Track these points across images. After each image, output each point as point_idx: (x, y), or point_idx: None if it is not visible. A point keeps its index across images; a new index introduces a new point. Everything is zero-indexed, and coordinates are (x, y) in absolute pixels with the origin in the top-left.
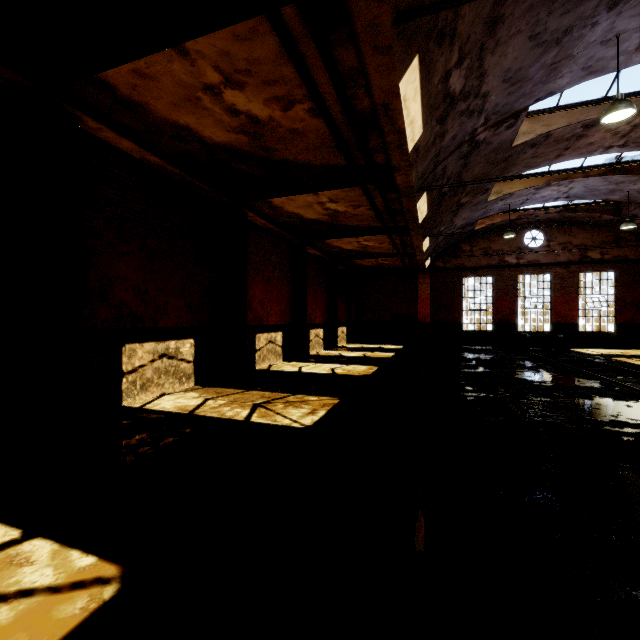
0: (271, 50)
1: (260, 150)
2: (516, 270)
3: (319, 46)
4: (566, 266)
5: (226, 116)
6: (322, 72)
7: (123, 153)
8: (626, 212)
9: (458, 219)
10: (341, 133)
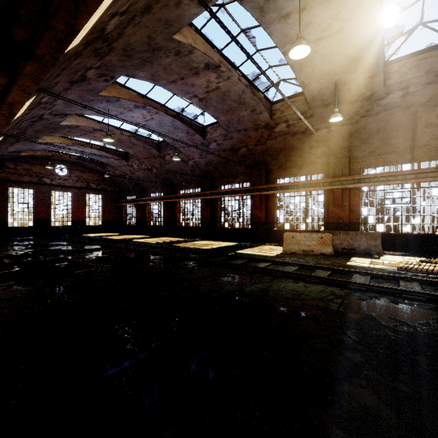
0: None
1: None
2: (50, 187)
3: None
4: (80, 189)
5: None
6: None
7: None
8: (107, 168)
9: (12, 147)
10: None
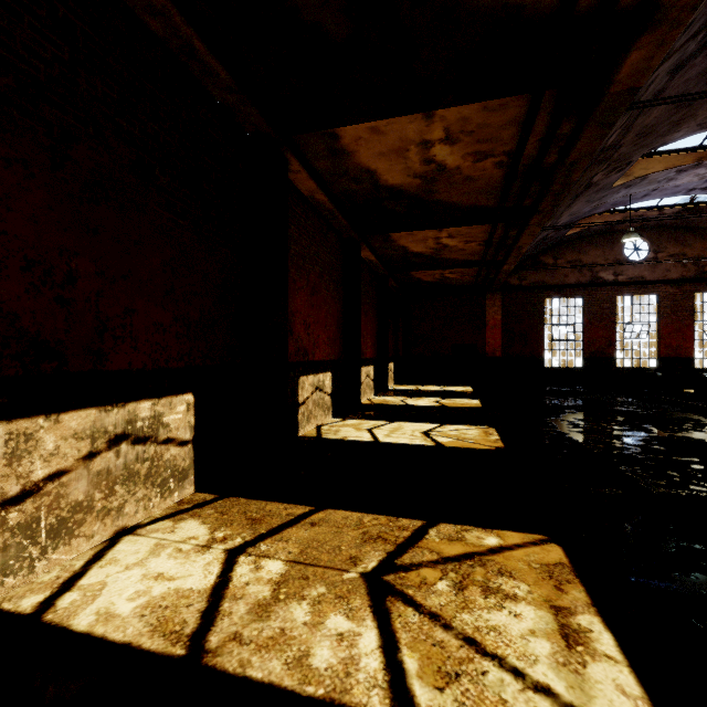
0: None
1: None
2: (614, 289)
3: None
4: (678, 284)
5: None
6: None
7: None
8: None
9: (566, 213)
10: None
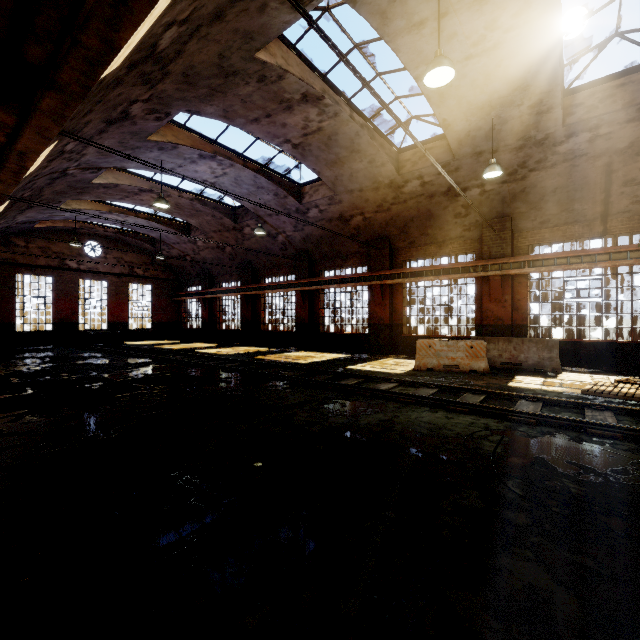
0: None
1: None
2: (77, 274)
3: None
4: (120, 277)
5: None
6: None
7: None
8: (159, 246)
9: (22, 216)
10: None
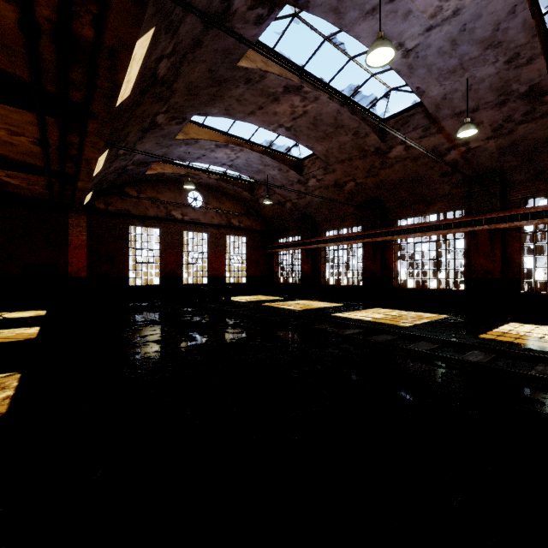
0: None
1: None
2: (182, 225)
3: None
4: (218, 228)
5: None
6: None
7: None
8: (258, 193)
9: (140, 148)
10: None
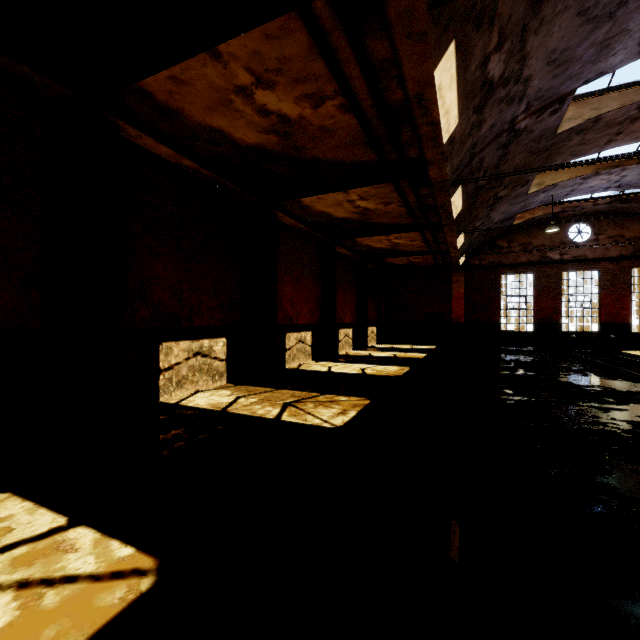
0: (302, 47)
1: (290, 149)
2: (559, 266)
3: (350, 38)
4: (617, 261)
5: (257, 117)
6: (353, 66)
7: (160, 159)
8: None
9: (495, 214)
10: (372, 128)
